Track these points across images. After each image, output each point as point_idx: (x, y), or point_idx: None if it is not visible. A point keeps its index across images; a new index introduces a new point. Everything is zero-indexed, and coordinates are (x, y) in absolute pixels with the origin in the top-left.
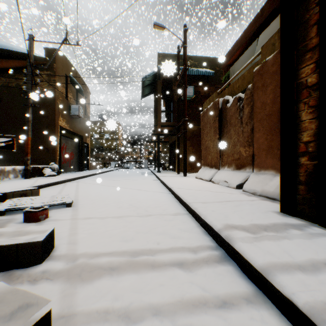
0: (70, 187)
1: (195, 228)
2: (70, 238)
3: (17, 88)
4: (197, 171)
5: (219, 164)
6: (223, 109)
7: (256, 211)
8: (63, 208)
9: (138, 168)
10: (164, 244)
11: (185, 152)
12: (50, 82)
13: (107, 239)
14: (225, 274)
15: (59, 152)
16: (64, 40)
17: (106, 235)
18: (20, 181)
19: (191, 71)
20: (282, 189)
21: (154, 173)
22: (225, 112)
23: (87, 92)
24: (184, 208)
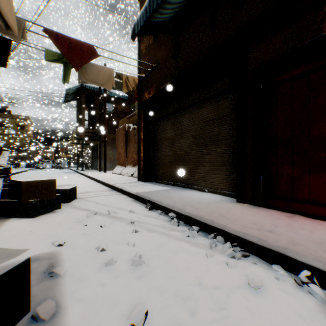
0: None
1: (105, 187)
2: None
3: None
4: None
5: (126, 164)
6: (128, 131)
7: (130, 181)
8: None
9: (57, 168)
10: (93, 190)
11: (105, 155)
12: None
13: None
14: (111, 191)
15: None
16: None
17: None
18: None
19: (110, 92)
20: (138, 172)
21: (78, 172)
22: (129, 133)
23: None
24: (102, 184)
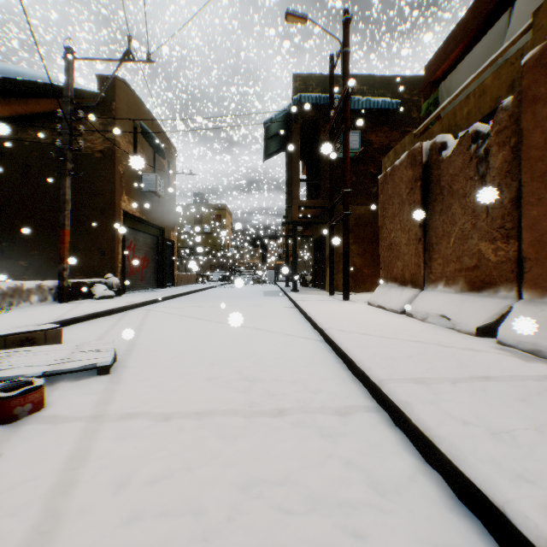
0: (129, 321)
1: (418, 481)
2: (46, 507)
3: (53, 148)
4: (367, 291)
5: (422, 279)
6: (431, 163)
7: None
8: (89, 378)
9: (258, 284)
10: None
11: (346, 253)
12: (107, 135)
13: (149, 524)
14: None
15: (121, 256)
16: (126, 54)
17: (154, 497)
18: (48, 307)
19: (355, 102)
20: None
21: (286, 294)
22: (438, 169)
23: (171, 154)
24: (363, 389)
